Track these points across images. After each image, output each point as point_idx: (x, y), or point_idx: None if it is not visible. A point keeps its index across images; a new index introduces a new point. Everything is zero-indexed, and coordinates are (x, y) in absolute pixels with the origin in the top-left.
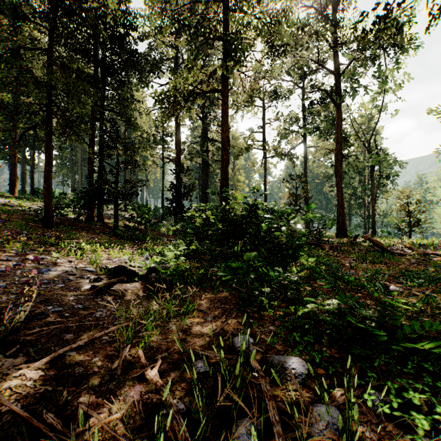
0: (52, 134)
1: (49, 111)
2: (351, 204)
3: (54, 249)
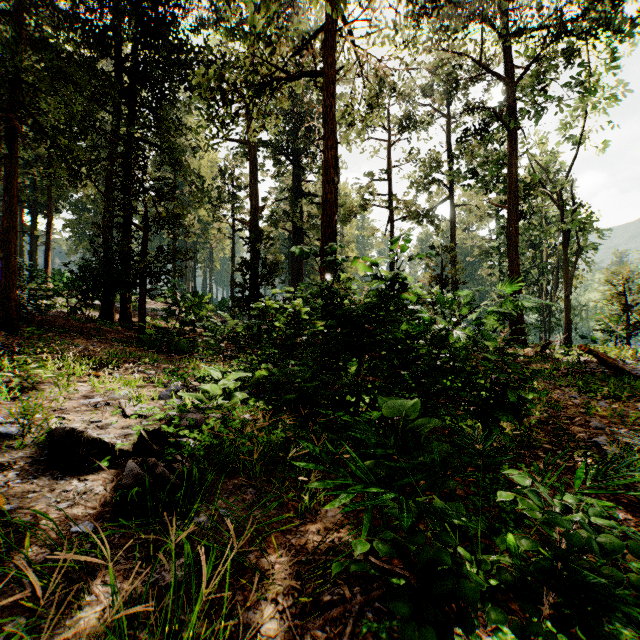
0: (16, 162)
1: (7, 117)
2: None
3: None
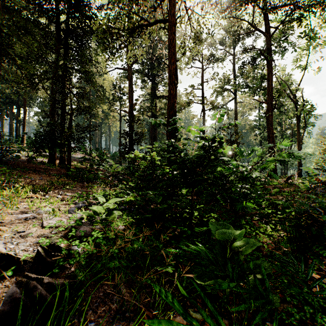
0: None
1: None
2: None
3: None
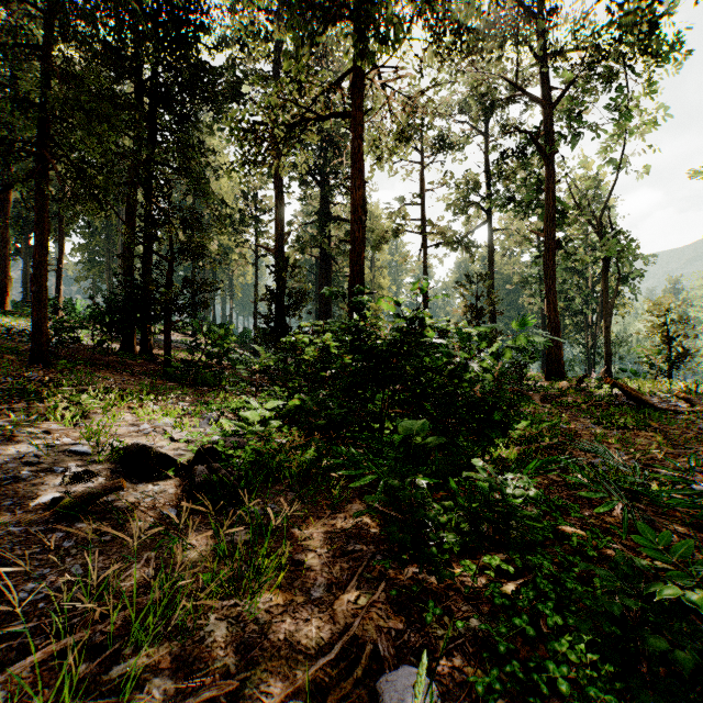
0: (47, 196)
1: (40, 154)
2: (564, 326)
3: (24, 407)
